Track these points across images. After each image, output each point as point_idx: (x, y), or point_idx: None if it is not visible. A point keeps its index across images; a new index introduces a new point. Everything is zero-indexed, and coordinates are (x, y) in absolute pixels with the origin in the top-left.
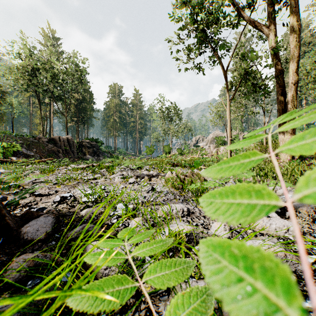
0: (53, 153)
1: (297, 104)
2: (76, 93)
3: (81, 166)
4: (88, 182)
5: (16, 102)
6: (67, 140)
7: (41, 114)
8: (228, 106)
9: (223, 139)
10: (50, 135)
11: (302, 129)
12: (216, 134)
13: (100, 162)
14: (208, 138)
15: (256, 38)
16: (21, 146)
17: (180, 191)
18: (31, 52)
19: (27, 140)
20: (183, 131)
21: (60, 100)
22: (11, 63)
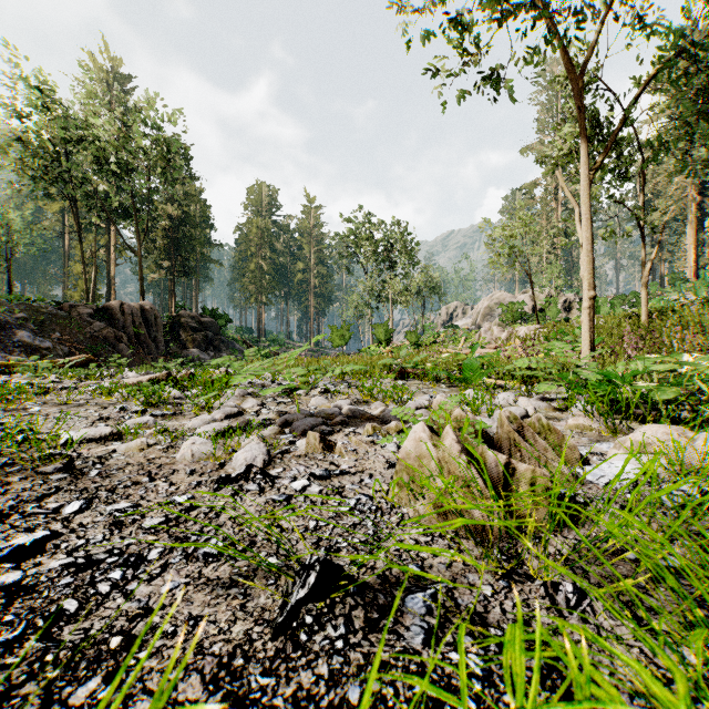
0: (105, 343)
1: (694, 225)
2: (169, 202)
3: (141, 379)
4: (53, 462)
5: (17, 220)
6: (142, 312)
7: (82, 251)
8: (584, 191)
9: (521, 310)
10: (109, 301)
11: (708, 285)
12: (496, 299)
13: (208, 366)
14: (478, 307)
15: (632, 24)
16: (23, 325)
17: (514, 581)
18: (56, 100)
19: (39, 311)
20: (420, 291)
21: (129, 218)
22: (6, 126)
